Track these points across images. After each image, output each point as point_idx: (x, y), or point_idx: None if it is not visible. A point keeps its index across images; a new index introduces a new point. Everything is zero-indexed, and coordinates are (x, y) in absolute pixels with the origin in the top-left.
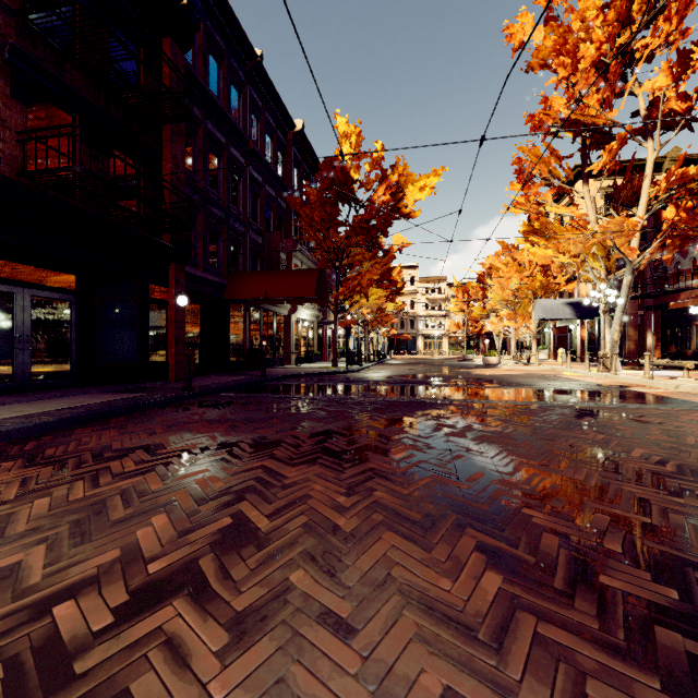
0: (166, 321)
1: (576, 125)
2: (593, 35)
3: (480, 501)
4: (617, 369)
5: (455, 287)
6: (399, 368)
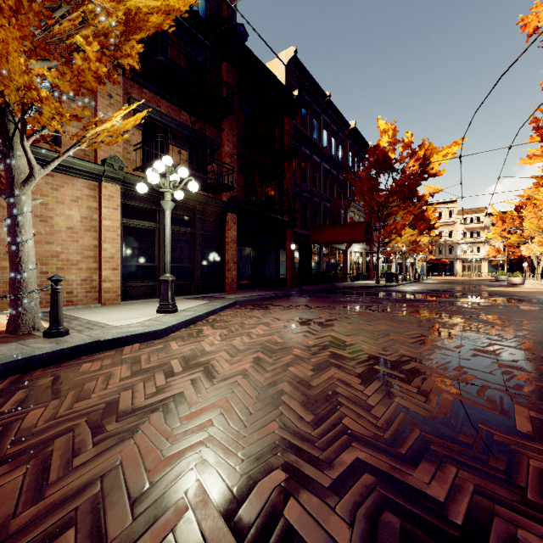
0: (285, 257)
1: None
2: None
3: (419, 319)
4: None
5: (494, 216)
6: (428, 285)
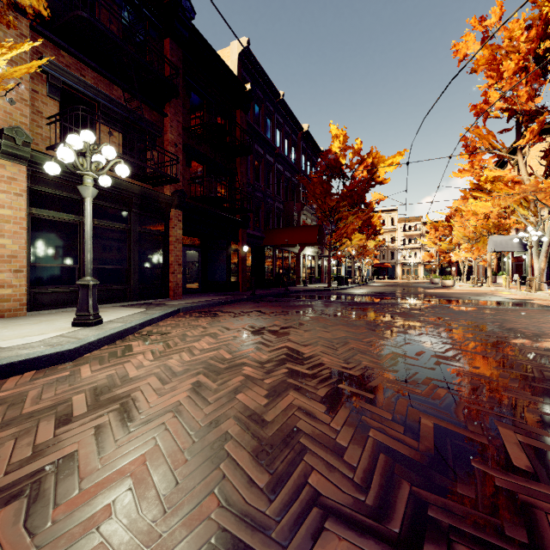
0: (237, 260)
1: (509, 111)
2: (512, 56)
3: (374, 323)
4: (544, 289)
5: (428, 225)
6: (375, 288)
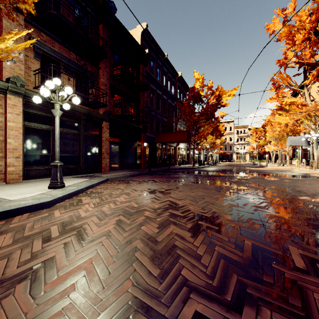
0: (140, 150)
1: (299, 63)
2: (301, 31)
3: (220, 187)
4: None
5: (252, 130)
6: (220, 167)
